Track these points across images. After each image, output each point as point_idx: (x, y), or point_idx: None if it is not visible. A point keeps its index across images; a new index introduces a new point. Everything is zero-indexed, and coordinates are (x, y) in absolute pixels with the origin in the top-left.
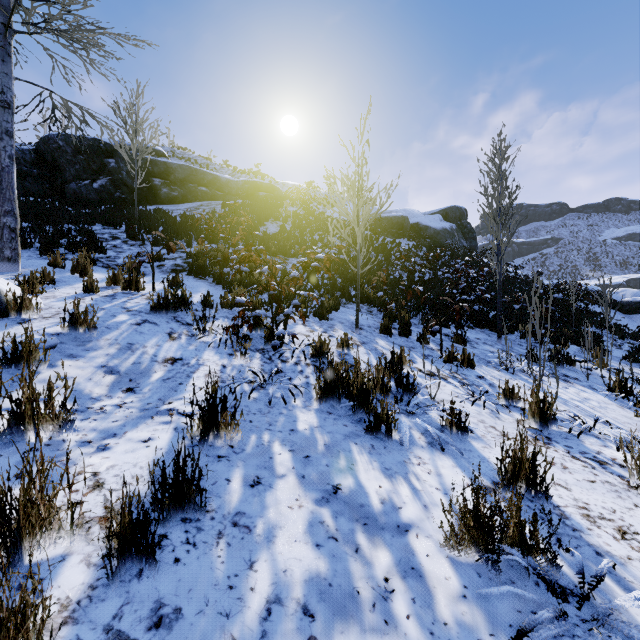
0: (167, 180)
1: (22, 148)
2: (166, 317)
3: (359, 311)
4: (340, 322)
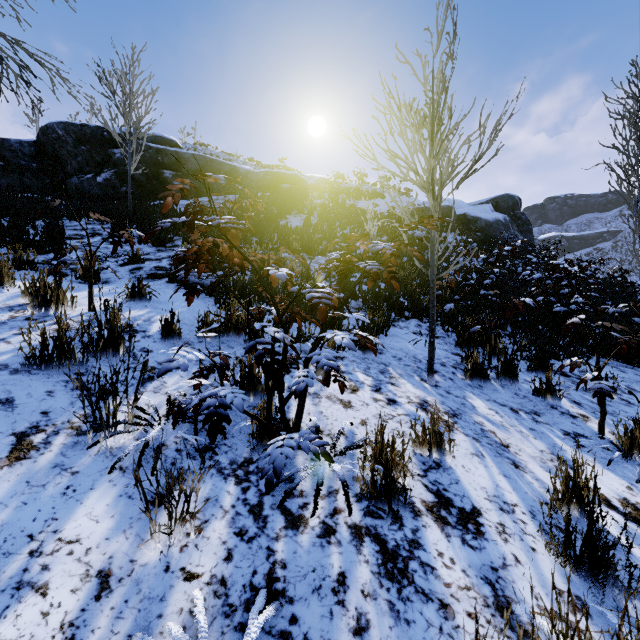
0: (179, 172)
1: (20, 140)
2: (56, 377)
3: (418, 333)
4: (395, 357)
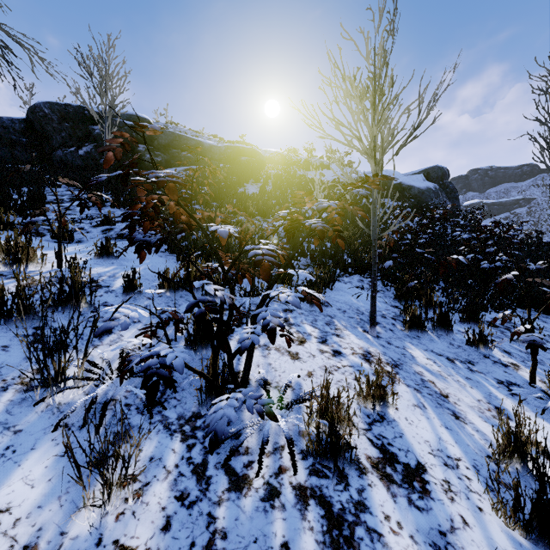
0: (151, 146)
1: (12, 118)
2: (14, 332)
3: (361, 288)
4: (340, 310)
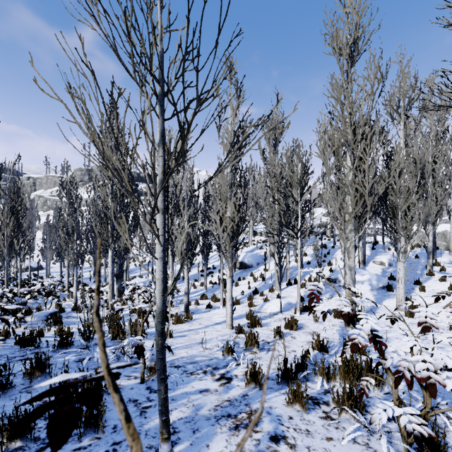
0: None
1: None
2: None
3: None
4: None
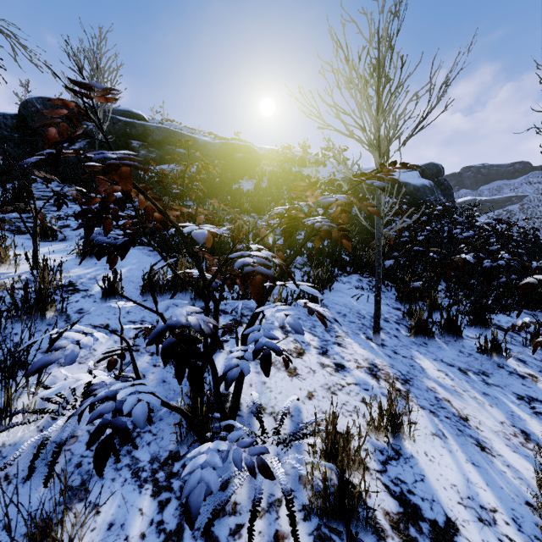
0: (145, 142)
1: (3, 113)
2: None
3: (360, 288)
4: (340, 313)
